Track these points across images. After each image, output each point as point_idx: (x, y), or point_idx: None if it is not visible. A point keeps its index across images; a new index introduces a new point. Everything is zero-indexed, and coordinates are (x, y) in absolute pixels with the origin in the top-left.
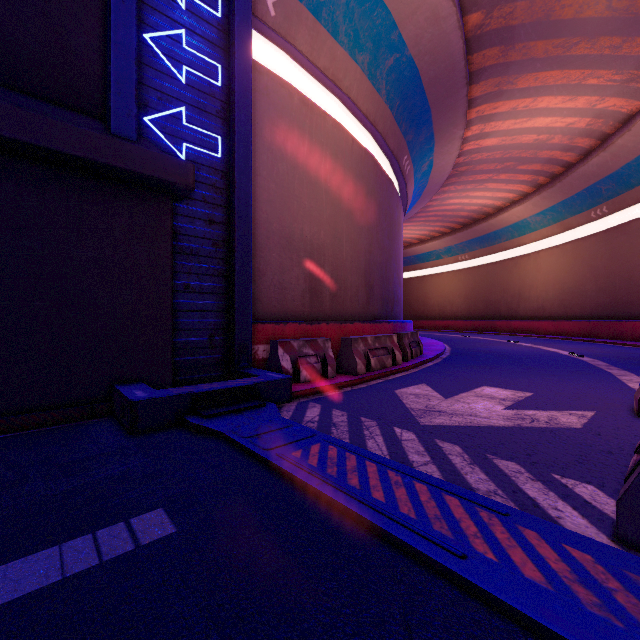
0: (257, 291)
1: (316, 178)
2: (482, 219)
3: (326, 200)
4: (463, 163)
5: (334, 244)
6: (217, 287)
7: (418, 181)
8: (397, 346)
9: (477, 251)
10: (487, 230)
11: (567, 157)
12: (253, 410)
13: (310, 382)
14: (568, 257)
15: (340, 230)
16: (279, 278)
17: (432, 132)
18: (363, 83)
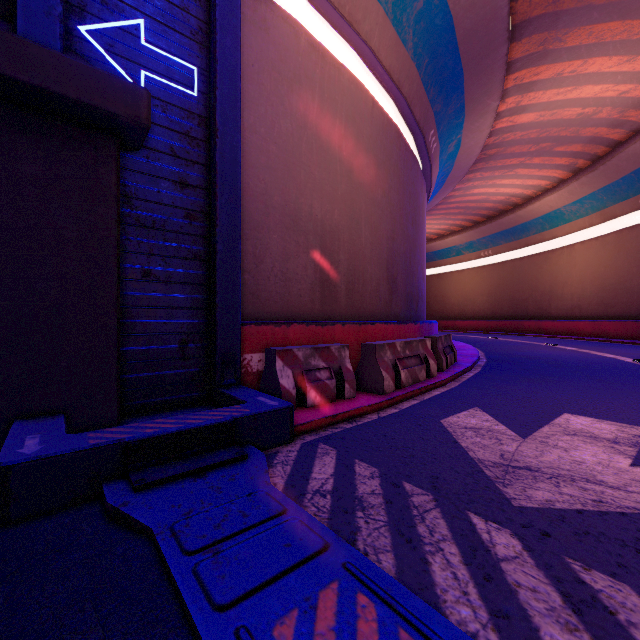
0: (252, 283)
1: (329, 143)
2: (509, 210)
3: (341, 172)
4: (493, 145)
5: (351, 227)
6: (192, 275)
7: (443, 164)
8: (431, 353)
9: (502, 246)
10: (514, 222)
11: (614, 135)
12: (225, 469)
13: (320, 406)
14: (609, 250)
15: (358, 210)
16: (281, 266)
17: (463, 103)
18: (386, 30)
